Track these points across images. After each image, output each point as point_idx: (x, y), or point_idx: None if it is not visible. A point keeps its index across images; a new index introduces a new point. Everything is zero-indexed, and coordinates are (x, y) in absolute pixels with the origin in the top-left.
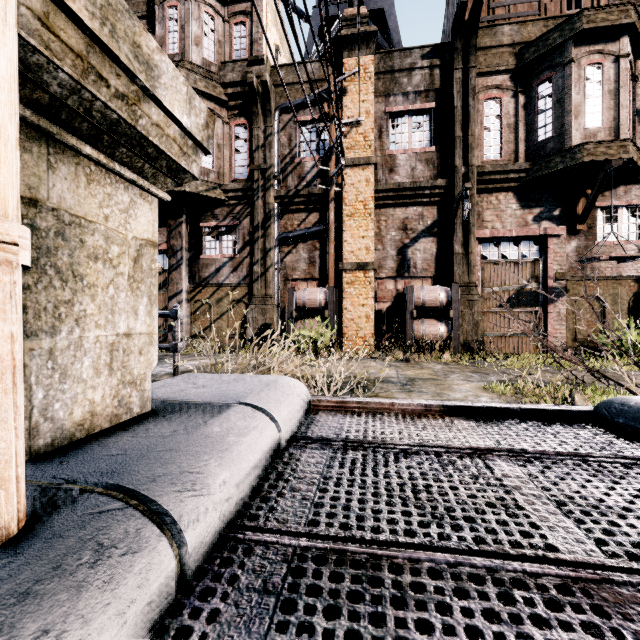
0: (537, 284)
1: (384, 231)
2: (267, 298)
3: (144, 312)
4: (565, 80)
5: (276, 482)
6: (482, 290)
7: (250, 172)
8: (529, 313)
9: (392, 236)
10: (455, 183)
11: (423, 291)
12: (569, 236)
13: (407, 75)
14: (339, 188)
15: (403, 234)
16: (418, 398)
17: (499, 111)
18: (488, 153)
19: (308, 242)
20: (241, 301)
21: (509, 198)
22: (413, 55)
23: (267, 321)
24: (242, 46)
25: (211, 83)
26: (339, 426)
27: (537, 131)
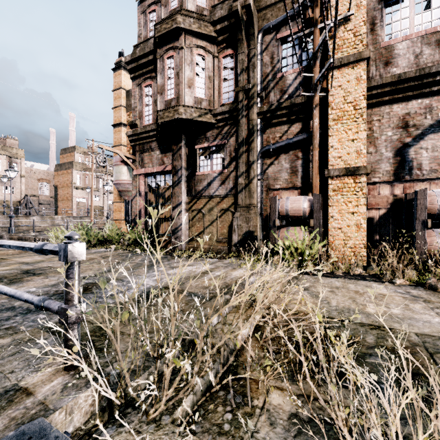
0: None
1: (377, 132)
2: (250, 207)
3: None
4: None
5: None
6: None
7: (235, 95)
8: None
9: (387, 136)
10: None
11: None
12: None
13: None
14: (324, 93)
15: (402, 132)
16: None
17: None
18: None
19: (290, 152)
20: (228, 210)
21: None
22: None
23: (250, 228)
24: None
25: (203, 24)
26: None
27: None
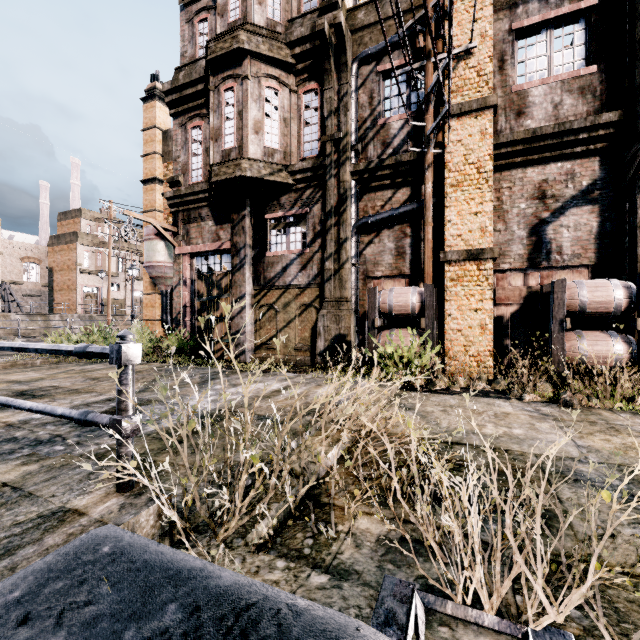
0: None
1: (507, 203)
2: (342, 302)
3: None
4: None
5: None
6: None
7: (321, 147)
8: None
9: (520, 209)
10: (639, 113)
11: (582, 288)
12: None
13: None
14: (439, 149)
15: (539, 205)
16: None
17: None
18: None
19: (395, 227)
20: (311, 305)
21: None
22: None
23: (342, 331)
24: None
25: (275, 45)
26: None
27: None
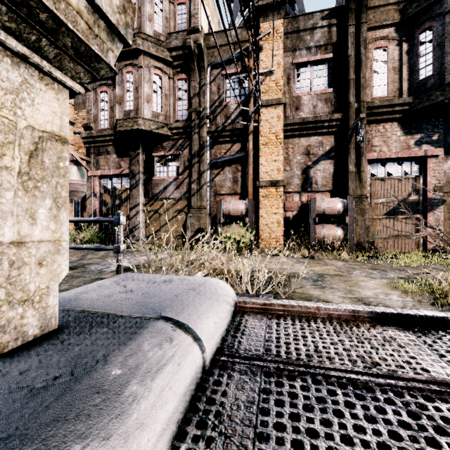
0: (418, 196)
1: (291, 156)
2: (201, 208)
3: (46, 216)
4: (445, 27)
5: (195, 444)
6: (371, 201)
7: (189, 114)
8: (411, 219)
9: (298, 160)
10: (349, 116)
11: (323, 202)
12: (446, 156)
13: (310, 33)
14: (256, 123)
15: (306, 158)
16: (332, 295)
17: (385, 57)
18: (376, 91)
19: (232, 166)
20: (182, 211)
21: (394, 127)
22: (314, 17)
23: (201, 226)
24: (183, 20)
25: (160, 48)
26: (267, 335)
27: (419, 71)
